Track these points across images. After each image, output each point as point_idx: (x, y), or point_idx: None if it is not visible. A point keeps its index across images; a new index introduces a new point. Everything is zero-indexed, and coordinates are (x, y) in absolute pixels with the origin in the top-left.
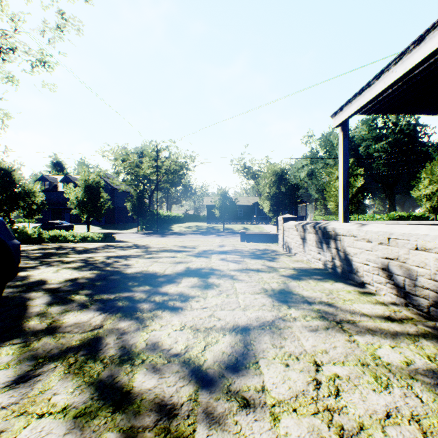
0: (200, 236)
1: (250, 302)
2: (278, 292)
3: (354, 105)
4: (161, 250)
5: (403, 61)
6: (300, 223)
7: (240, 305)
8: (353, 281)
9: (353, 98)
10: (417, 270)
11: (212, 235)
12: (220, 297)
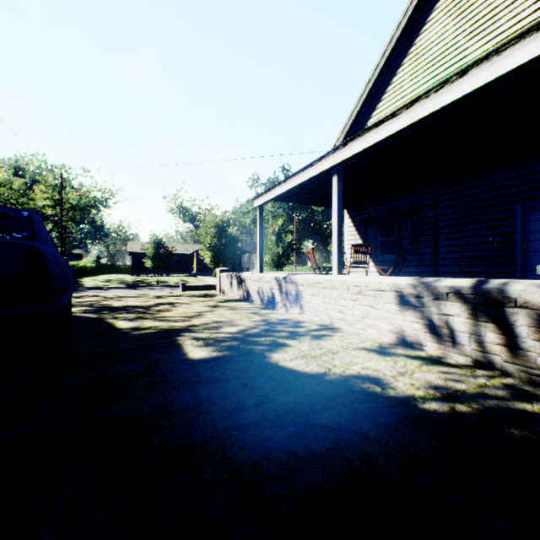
0: (130, 290)
1: (200, 308)
2: (213, 306)
3: (263, 198)
4: (119, 297)
5: (281, 187)
6: (230, 273)
7: (196, 309)
8: (250, 301)
9: (263, 194)
10: (264, 290)
11: (145, 289)
12: (186, 308)
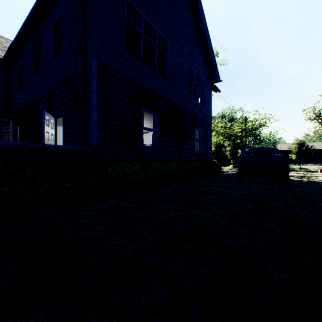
0: None
1: None
2: None
3: None
4: None
5: None
6: None
7: None
8: None
9: None
10: None
11: None
12: None
